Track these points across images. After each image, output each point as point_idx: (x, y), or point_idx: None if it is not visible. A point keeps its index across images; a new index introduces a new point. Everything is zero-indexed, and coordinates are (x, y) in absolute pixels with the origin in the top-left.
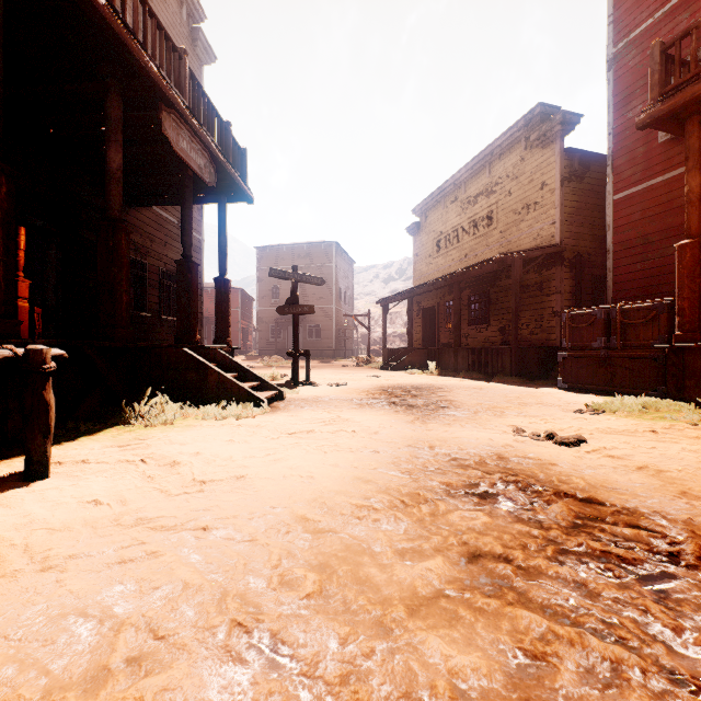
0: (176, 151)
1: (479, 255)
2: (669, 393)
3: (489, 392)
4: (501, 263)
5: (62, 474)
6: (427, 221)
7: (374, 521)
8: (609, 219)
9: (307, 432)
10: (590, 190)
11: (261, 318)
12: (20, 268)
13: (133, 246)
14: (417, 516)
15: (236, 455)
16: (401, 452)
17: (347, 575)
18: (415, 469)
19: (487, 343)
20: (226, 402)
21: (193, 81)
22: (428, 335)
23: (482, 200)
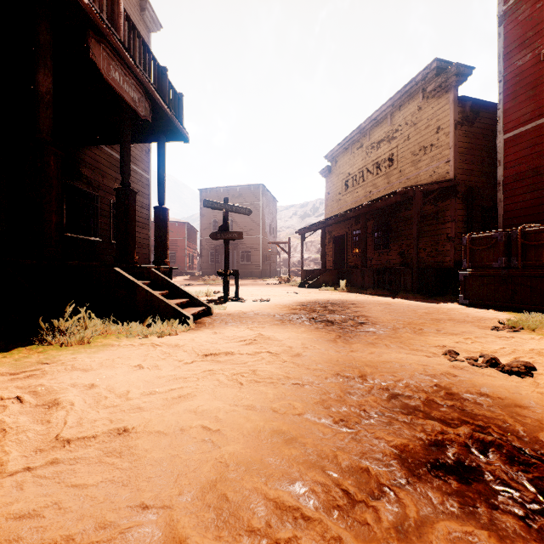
0: (107, 80)
1: (381, 191)
2: None
3: (398, 308)
4: (403, 195)
5: None
6: (337, 165)
7: None
8: (500, 156)
9: (225, 353)
10: (480, 133)
11: (203, 245)
12: None
13: (85, 180)
14: (377, 538)
15: (134, 389)
16: (329, 385)
17: None
18: (350, 413)
19: (389, 265)
20: (153, 318)
21: (128, 22)
22: (338, 259)
23: (384, 145)
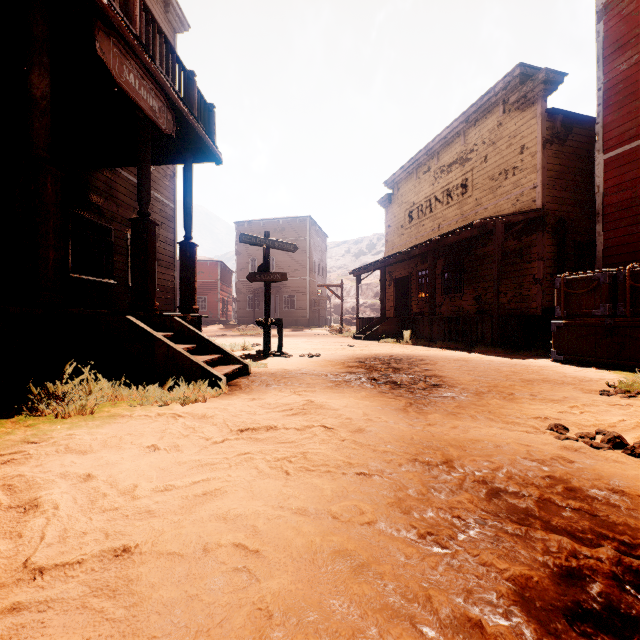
0: (119, 83)
1: (453, 224)
2: None
3: (477, 365)
4: (481, 228)
5: None
6: (399, 193)
7: None
8: (599, 180)
9: (266, 428)
10: (573, 153)
11: (239, 289)
12: None
13: (96, 210)
14: None
15: (143, 482)
16: (405, 476)
17: None
18: (440, 521)
19: (462, 312)
20: (176, 380)
21: (146, 14)
22: (400, 305)
23: (456, 169)
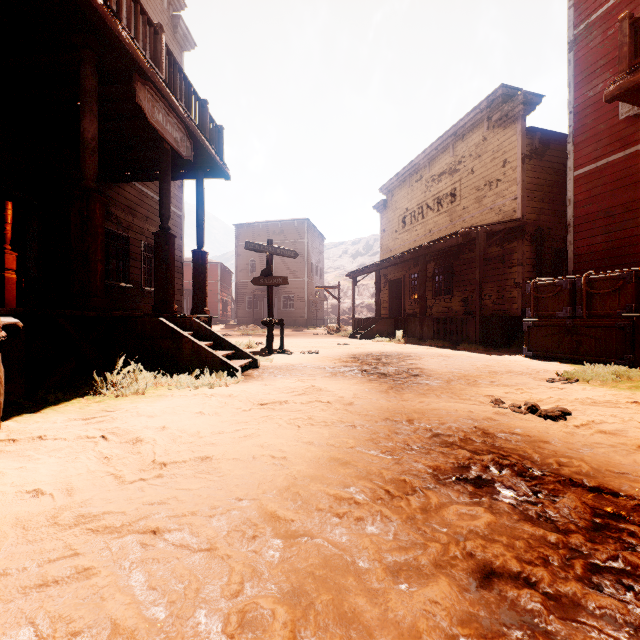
0: (152, 123)
1: (443, 230)
2: (638, 362)
3: (457, 360)
4: (465, 236)
5: (13, 453)
6: (393, 199)
7: (356, 521)
8: (570, 194)
9: (280, 402)
10: (550, 167)
11: (239, 290)
12: (7, 241)
13: (115, 221)
14: (407, 512)
15: (203, 430)
16: (379, 427)
17: (328, 610)
18: (396, 447)
19: (451, 313)
20: (200, 371)
21: (169, 57)
22: (394, 306)
23: (446, 179)
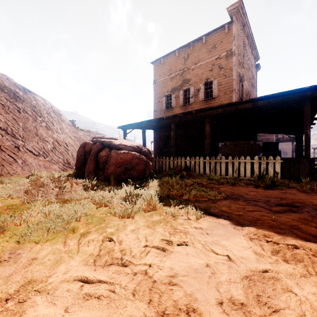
0: None
1: None
2: None
3: None
4: None
5: None
6: None
7: None
8: None
9: None
10: None
11: None
12: None
13: None
14: None
15: None
16: None
17: None
18: None
19: None
20: None
21: None
22: None
23: None
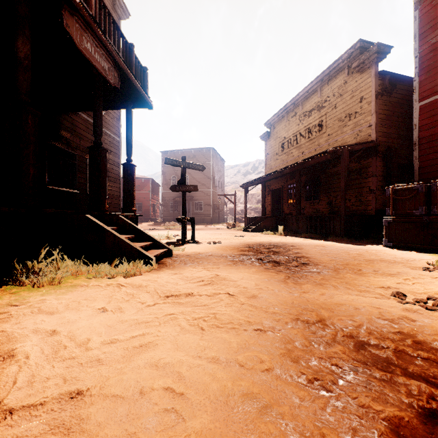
0: (80, 49)
1: (312, 152)
2: None
3: (332, 249)
4: (333, 154)
5: None
6: (275, 131)
7: None
8: (416, 120)
9: (185, 295)
10: (397, 102)
11: (164, 197)
12: None
13: (65, 141)
14: None
15: (94, 337)
16: (291, 331)
17: None
18: (322, 369)
19: (319, 213)
20: (120, 260)
21: (99, 1)
22: (275, 208)
23: (315, 114)
